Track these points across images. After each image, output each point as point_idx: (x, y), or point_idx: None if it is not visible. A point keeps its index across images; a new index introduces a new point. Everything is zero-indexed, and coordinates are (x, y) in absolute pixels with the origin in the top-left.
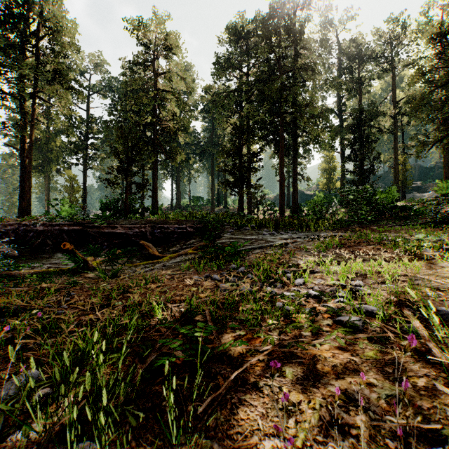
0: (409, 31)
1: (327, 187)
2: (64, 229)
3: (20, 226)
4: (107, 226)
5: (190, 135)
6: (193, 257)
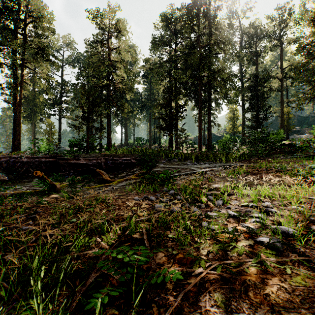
0: (291, 18)
1: (232, 131)
2: (42, 160)
3: (11, 159)
4: (73, 158)
5: (134, 94)
6: (135, 182)
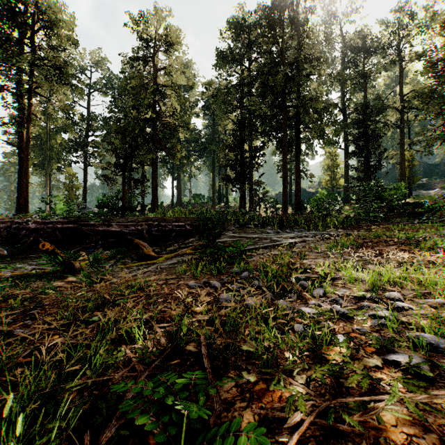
0: (416, 23)
1: (330, 184)
2: (58, 226)
3: (13, 224)
4: (102, 224)
5: (191, 132)
6: (191, 258)
